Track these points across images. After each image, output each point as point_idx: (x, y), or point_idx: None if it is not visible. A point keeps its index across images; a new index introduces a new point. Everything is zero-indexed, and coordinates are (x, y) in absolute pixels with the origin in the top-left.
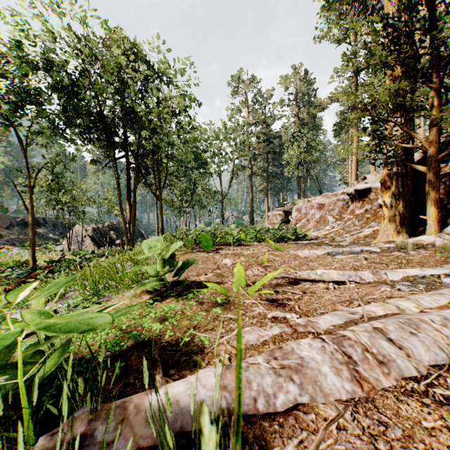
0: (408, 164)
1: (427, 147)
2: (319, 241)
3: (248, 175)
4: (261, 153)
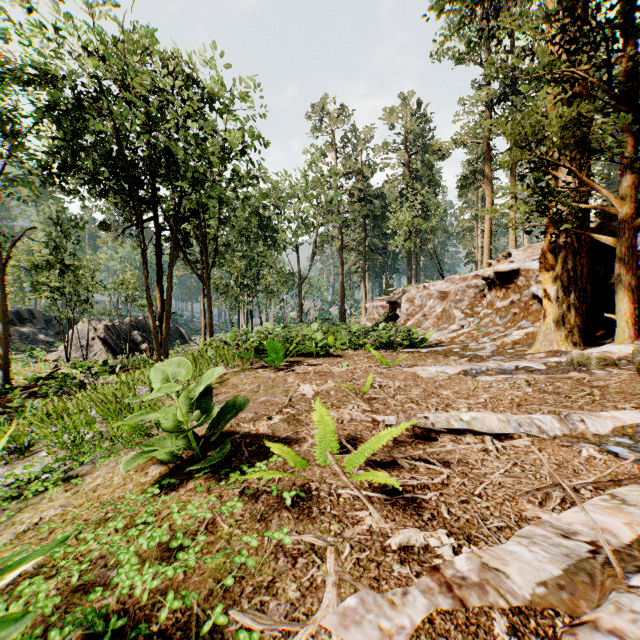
0: (586, 233)
1: (618, 207)
2: (445, 349)
3: (337, 249)
4: (356, 218)
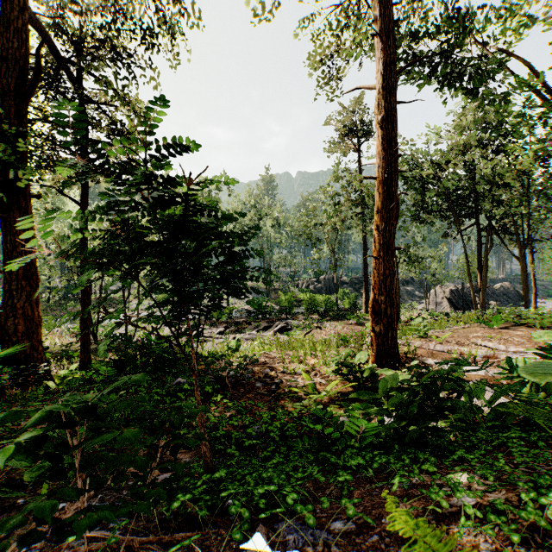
0: None
1: None
2: None
3: None
4: None
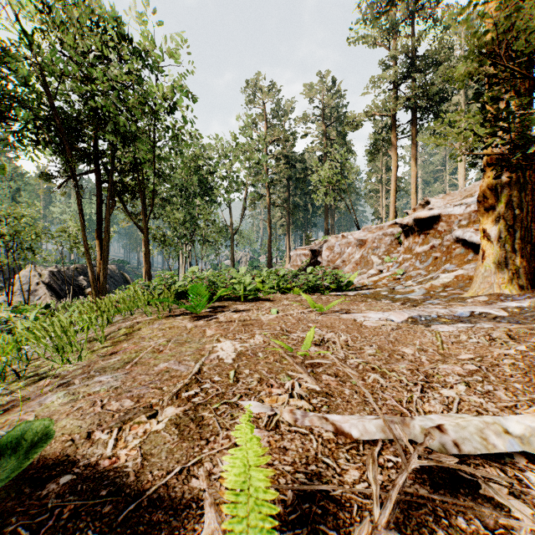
0: None
1: None
2: (372, 292)
3: (265, 206)
4: (282, 179)
